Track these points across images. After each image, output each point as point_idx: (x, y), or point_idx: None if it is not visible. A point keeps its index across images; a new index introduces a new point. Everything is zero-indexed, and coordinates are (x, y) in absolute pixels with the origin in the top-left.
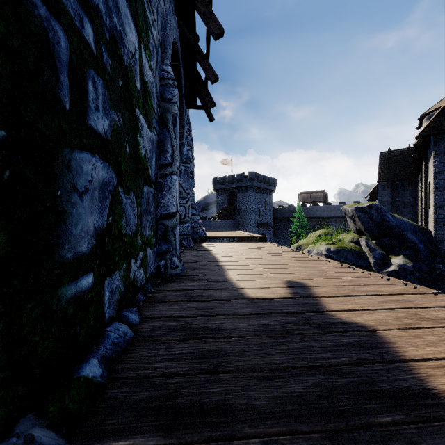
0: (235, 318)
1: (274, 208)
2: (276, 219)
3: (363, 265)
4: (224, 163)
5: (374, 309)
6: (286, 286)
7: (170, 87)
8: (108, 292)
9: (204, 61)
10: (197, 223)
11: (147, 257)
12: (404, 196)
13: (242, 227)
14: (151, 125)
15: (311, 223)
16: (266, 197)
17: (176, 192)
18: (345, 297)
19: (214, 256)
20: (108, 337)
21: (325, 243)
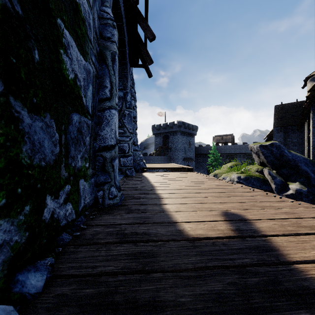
0: (176, 278)
1: (195, 147)
2: (197, 155)
3: (267, 190)
4: (160, 115)
5: None
6: (225, 219)
7: (109, 26)
8: None
9: (143, 22)
10: (139, 157)
11: (78, 190)
12: (293, 137)
13: (173, 161)
14: (86, 54)
15: (223, 158)
16: (190, 139)
17: (116, 126)
18: (298, 237)
19: (151, 184)
20: None
21: (236, 172)
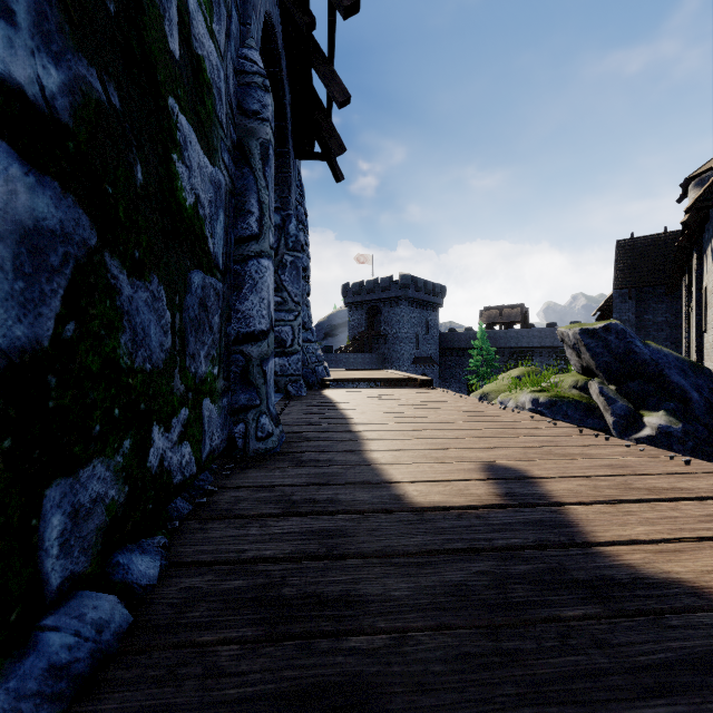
0: (386, 566)
1: (441, 334)
2: (444, 351)
3: (596, 428)
4: (361, 261)
5: (697, 539)
6: (487, 476)
7: (257, 89)
8: (62, 516)
9: (324, 67)
10: (315, 356)
11: (201, 419)
12: (657, 312)
13: (389, 364)
14: (215, 152)
15: (502, 357)
16: (429, 316)
17: (270, 293)
18: (620, 506)
19: (343, 413)
20: (36, 652)
21: (529, 389)
